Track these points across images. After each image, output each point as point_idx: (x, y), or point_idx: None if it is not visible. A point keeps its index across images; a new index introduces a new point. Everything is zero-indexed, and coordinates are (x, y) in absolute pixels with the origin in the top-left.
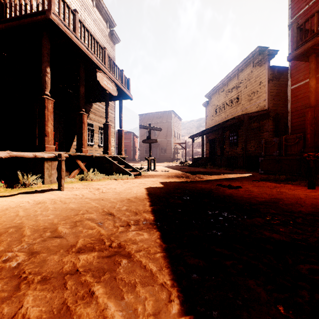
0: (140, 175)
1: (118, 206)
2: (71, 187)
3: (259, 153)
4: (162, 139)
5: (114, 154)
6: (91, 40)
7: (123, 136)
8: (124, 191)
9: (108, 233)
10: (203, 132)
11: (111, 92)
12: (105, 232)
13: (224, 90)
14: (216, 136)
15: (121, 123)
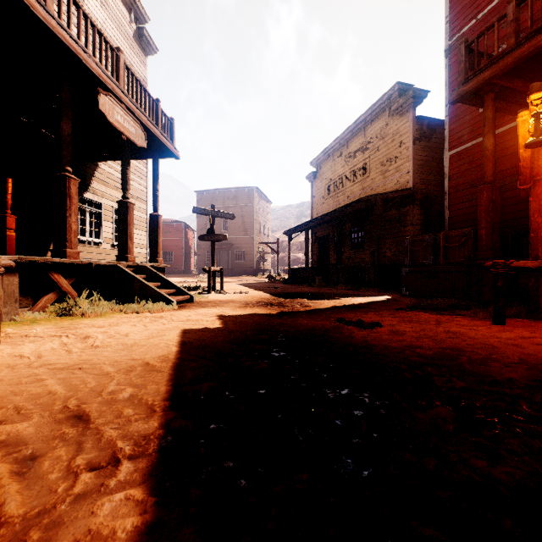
0: (192, 301)
1: (112, 388)
2: (21, 334)
3: (399, 261)
4: (237, 235)
5: (145, 261)
6: (87, 27)
7: (160, 227)
8: (145, 340)
9: (35, 505)
10: (308, 225)
11: (133, 139)
12: (24, 505)
13: (342, 155)
14: (329, 231)
15: (156, 203)
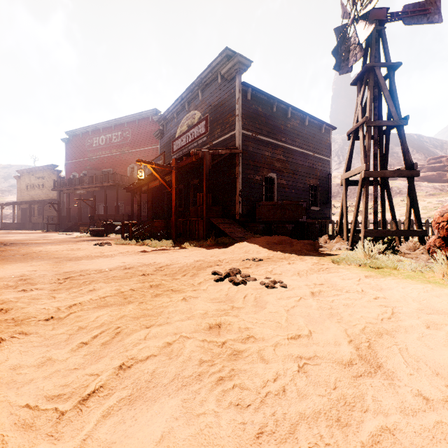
0: None
1: None
2: None
3: None
4: None
5: None
6: None
7: None
8: None
9: None
10: (15, 204)
11: None
12: None
13: (34, 175)
14: (28, 206)
15: None
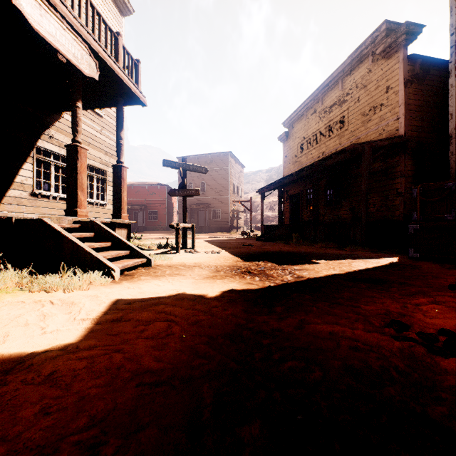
0: (149, 265)
1: None
2: None
3: (385, 217)
4: (213, 196)
5: None
6: None
7: (125, 179)
8: None
9: None
10: (282, 182)
11: (78, 64)
12: None
13: (316, 111)
14: (302, 189)
15: (120, 153)
